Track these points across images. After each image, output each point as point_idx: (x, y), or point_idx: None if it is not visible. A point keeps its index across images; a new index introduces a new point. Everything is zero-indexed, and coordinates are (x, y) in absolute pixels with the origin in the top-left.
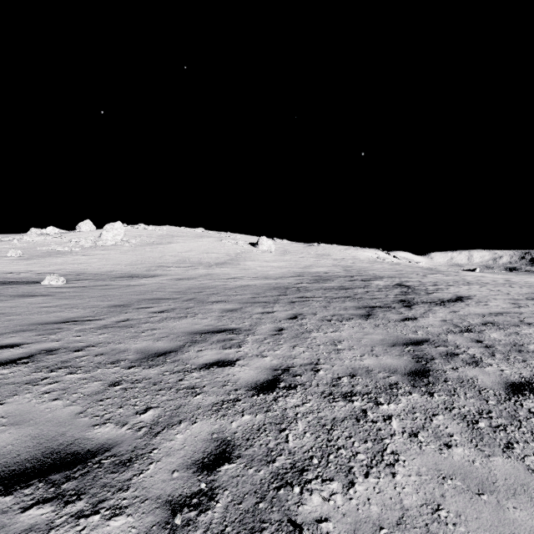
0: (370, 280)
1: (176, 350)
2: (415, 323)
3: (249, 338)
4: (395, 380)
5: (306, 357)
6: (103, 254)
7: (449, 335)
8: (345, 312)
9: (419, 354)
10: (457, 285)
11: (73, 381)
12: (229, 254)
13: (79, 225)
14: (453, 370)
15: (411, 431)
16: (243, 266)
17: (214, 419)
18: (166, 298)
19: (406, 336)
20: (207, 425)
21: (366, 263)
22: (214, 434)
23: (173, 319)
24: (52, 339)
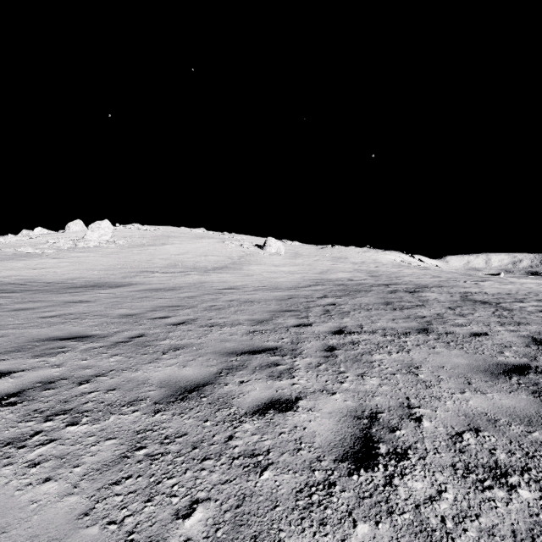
0: (417, 292)
1: None
2: None
3: None
4: None
5: None
6: (79, 257)
7: None
8: (486, 401)
9: None
10: None
11: None
12: (232, 257)
13: (68, 226)
14: None
15: None
16: (246, 271)
17: None
18: (88, 334)
19: None
20: None
21: (391, 267)
22: None
23: None
24: None
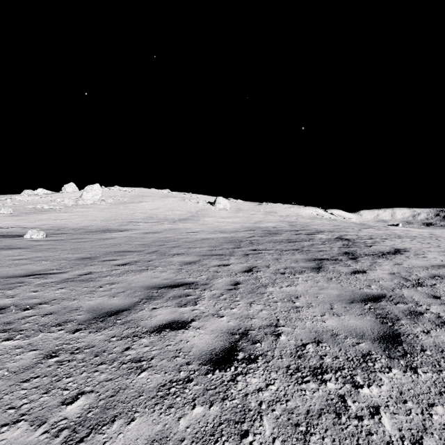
0: (313, 234)
1: (130, 307)
2: (366, 276)
3: (206, 293)
4: (367, 348)
5: (264, 317)
6: (83, 212)
7: (403, 290)
8: (297, 265)
9: (381, 312)
10: (390, 238)
11: (6, 351)
12: (191, 212)
13: (64, 187)
14: (425, 333)
15: (412, 437)
16: (202, 222)
17: (158, 413)
18: (131, 250)
19: (362, 291)
20: (147, 426)
21: (308, 219)
22: (154, 442)
23: (133, 273)
24: (7, 294)
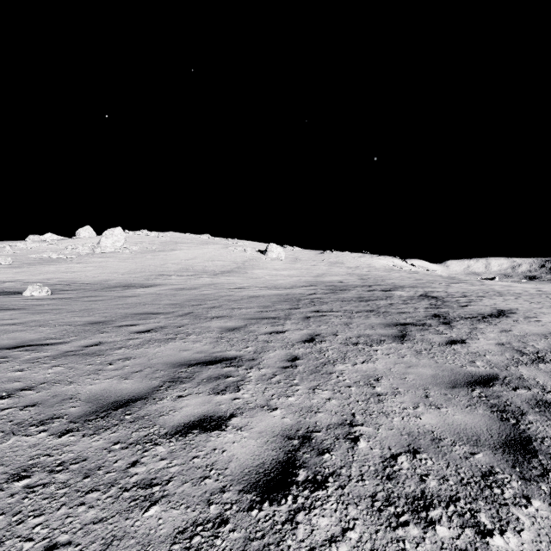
0: (390, 290)
1: (146, 395)
2: (467, 348)
3: (252, 373)
4: (487, 462)
5: (334, 410)
6: (101, 262)
7: (521, 368)
8: (373, 332)
9: (497, 403)
10: (489, 296)
11: None
12: (236, 262)
13: (79, 232)
14: None
15: None
16: (250, 275)
17: None
18: (158, 312)
19: (464, 370)
20: None
21: (383, 271)
22: None
23: (157, 343)
24: None
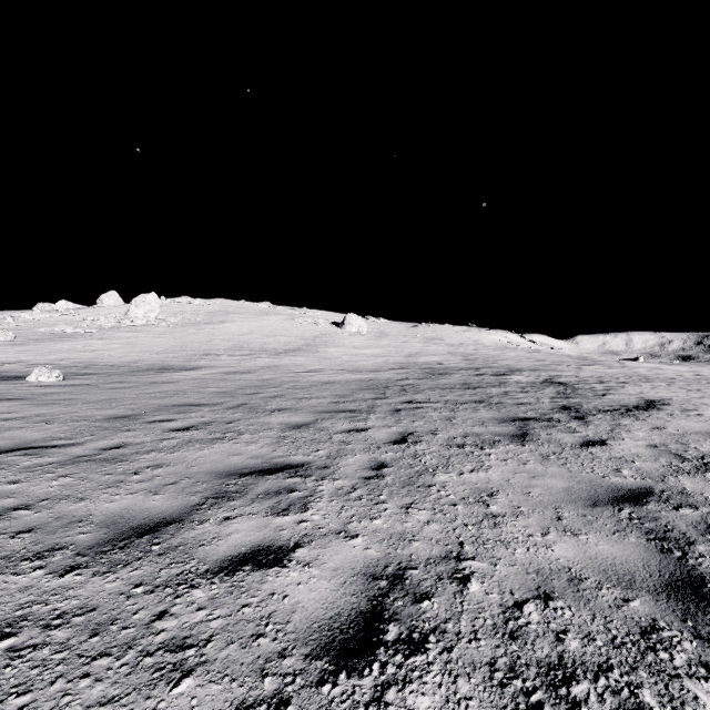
0: (504, 375)
1: (181, 517)
2: (608, 451)
3: (325, 486)
4: (646, 612)
5: (435, 537)
6: (129, 338)
7: (682, 479)
8: (484, 429)
9: (654, 527)
10: (633, 382)
11: None
12: (305, 338)
13: (101, 298)
14: None
15: None
16: (323, 354)
17: None
18: (202, 403)
19: (607, 481)
20: None
21: (494, 349)
22: None
23: (198, 445)
24: None
